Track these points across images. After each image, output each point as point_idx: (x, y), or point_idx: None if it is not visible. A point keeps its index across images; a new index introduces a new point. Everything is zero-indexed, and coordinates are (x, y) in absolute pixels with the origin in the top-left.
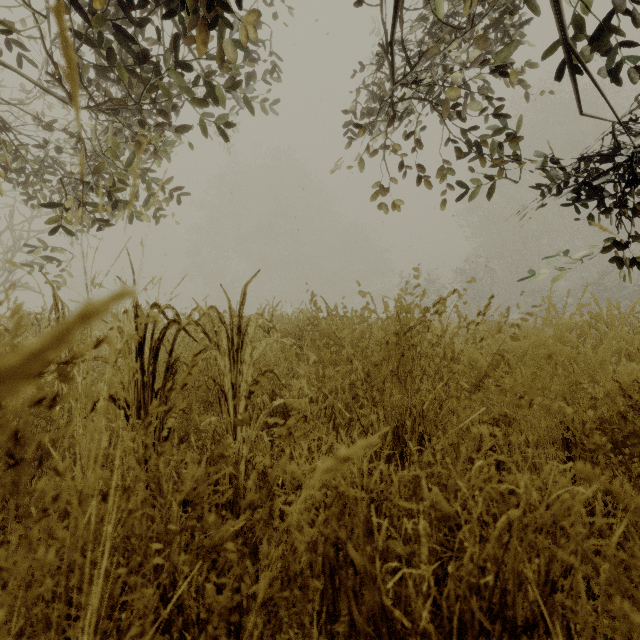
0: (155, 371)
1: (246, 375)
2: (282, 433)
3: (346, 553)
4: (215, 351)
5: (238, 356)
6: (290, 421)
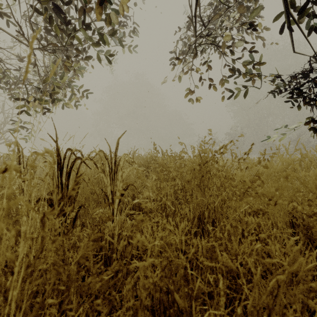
0: (68, 185)
1: (119, 187)
2: (134, 224)
3: (173, 298)
4: (102, 174)
5: (114, 176)
6: (139, 217)
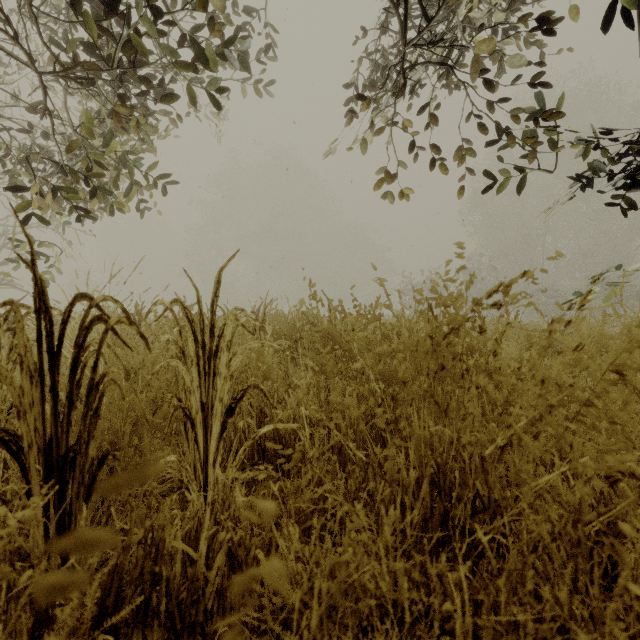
0: (72, 393)
1: (221, 392)
2: None
3: None
4: (175, 360)
5: (210, 366)
6: None
